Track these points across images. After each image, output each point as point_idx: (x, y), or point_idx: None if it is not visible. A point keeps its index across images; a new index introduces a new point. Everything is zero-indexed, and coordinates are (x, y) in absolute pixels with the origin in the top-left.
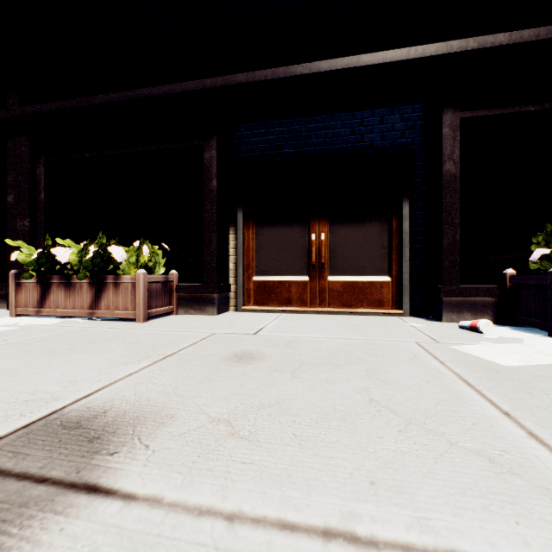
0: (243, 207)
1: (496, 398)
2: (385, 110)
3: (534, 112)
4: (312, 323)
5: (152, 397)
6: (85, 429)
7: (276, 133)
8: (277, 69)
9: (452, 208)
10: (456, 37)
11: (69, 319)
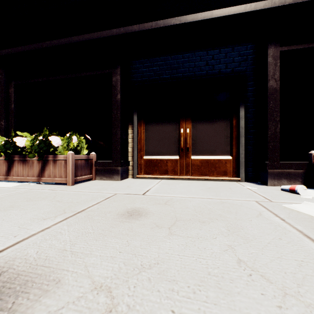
0: (137, 112)
1: None
2: (228, 49)
3: None
4: (182, 186)
5: (50, 255)
6: None
7: (158, 65)
8: (158, 21)
9: (274, 110)
10: None
11: (25, 183)
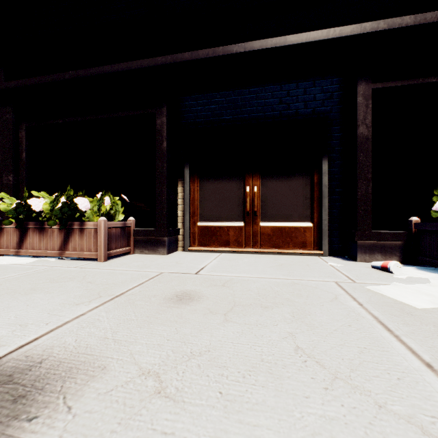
0: (189, 164)
1: (416, 346)
2: (308, 83)
3: (435, 83)
4: (246, 263)
5: (91, 343)
6: (15, 384)
7: (217, 102)
8: (217, 48)
9: (365, 165)
10: (369, 20)
11: (42, 259)
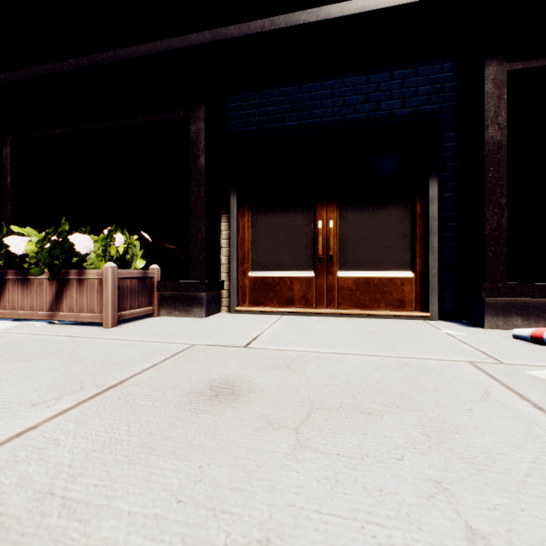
0: (237, 190)
1: None
2: (407, 71)
3: None
4: (320, 330)
5: (9, 510)
6: None
7: (276, 103)
8: (276, 18)
9: (497, 185)
10: None
11: (25, 323)
